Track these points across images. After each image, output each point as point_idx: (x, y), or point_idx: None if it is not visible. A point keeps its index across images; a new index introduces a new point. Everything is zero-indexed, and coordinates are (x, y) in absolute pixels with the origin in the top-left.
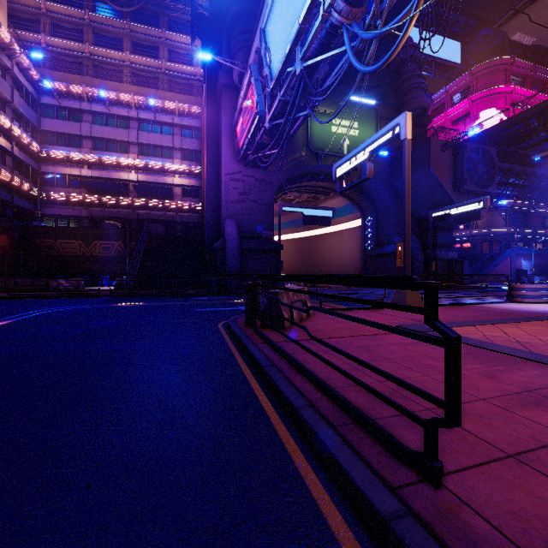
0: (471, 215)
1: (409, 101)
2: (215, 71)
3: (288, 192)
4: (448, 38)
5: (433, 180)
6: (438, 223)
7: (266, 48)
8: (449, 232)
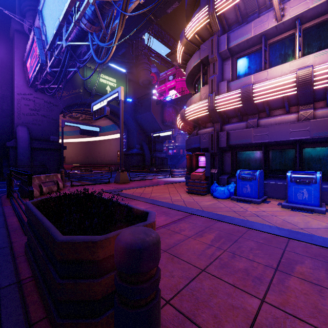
0: (167, 137)
1: (143, 75)
2: (9, 16)
3: (73, 112)
4: (166, 47)
5: (153, 118)
6: (157, 139)
7: (43, 23)
8: (162, 144)
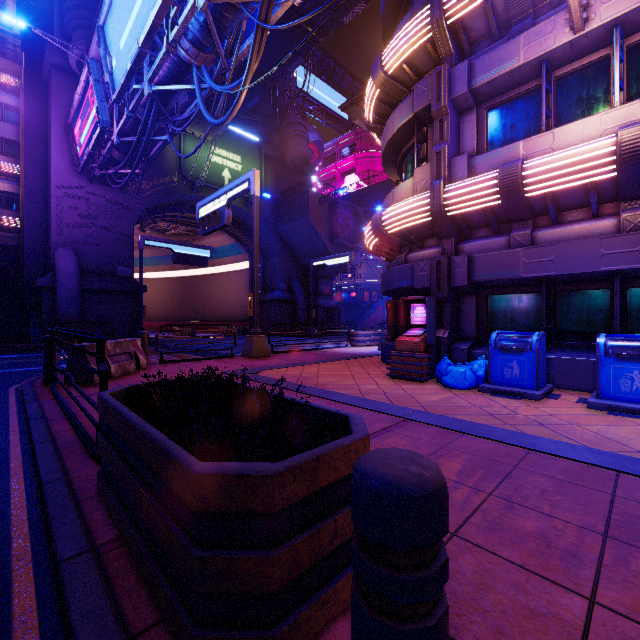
0: (341, 267)
1: (292, 147)
2: (41, 39)
3: (159, 221)
4: (337, 92)
5: (313, 230)
6: (320, 271)
7: (106, 50)
8: (330, 281)
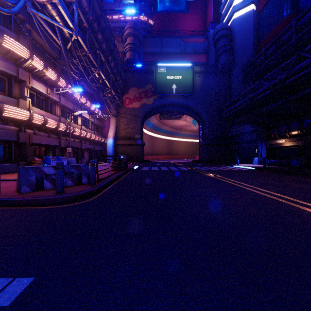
0: None
1: None
2: None
3: None
4: None
5: None
6: None
7: None
8: None
